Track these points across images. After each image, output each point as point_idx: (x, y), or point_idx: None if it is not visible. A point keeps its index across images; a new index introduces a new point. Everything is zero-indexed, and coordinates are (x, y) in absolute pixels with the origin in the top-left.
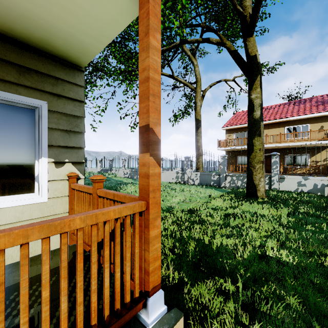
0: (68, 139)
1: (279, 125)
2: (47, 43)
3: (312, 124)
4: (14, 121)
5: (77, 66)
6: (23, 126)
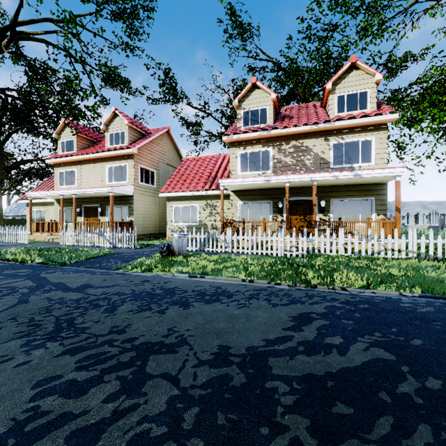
0: (381, 207)
1: None
2: (375, 183)
3: None
4: (366, 204)
5: (384, 183)
6: (368, 205)
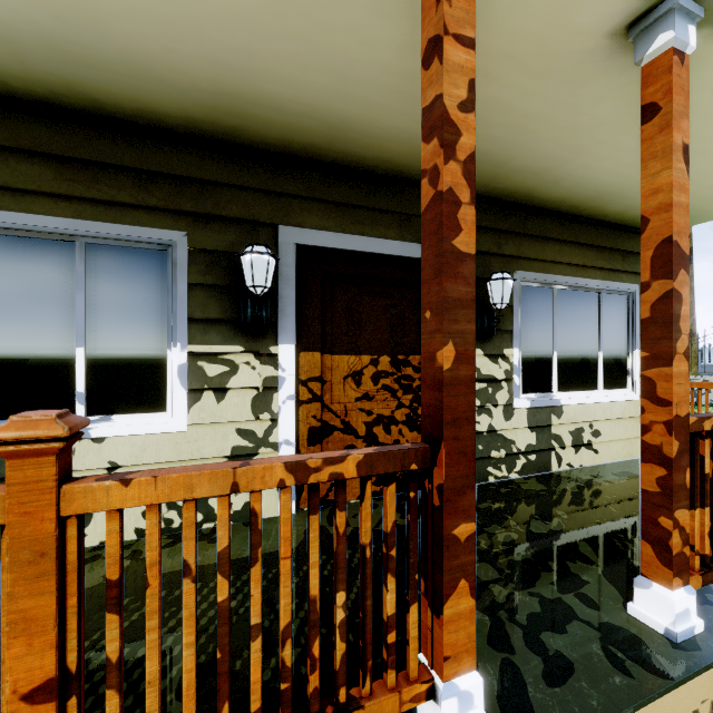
0: None
1: None
2: None
3: None
4: (615, 311)
5: None
6: (620, 315)
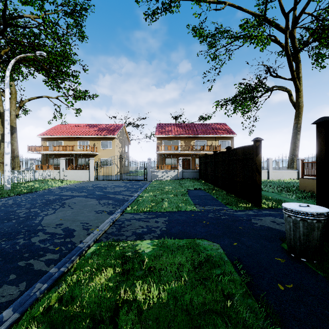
0: None
1: (75, 139)
2: None
3: (91, 141)
4: None
5: None
6: None
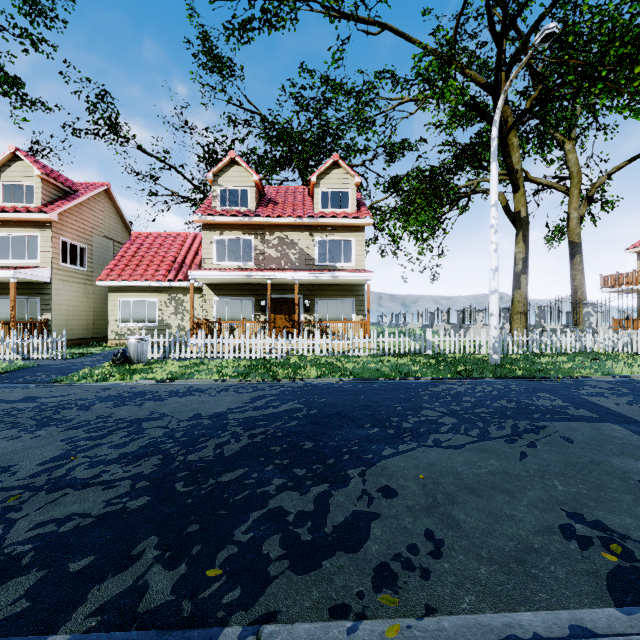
0: (360, 308)
1: None
2: (355, 283)
3: None
4: (348, 304)
5: (363, 284)
6: (350, 305)
